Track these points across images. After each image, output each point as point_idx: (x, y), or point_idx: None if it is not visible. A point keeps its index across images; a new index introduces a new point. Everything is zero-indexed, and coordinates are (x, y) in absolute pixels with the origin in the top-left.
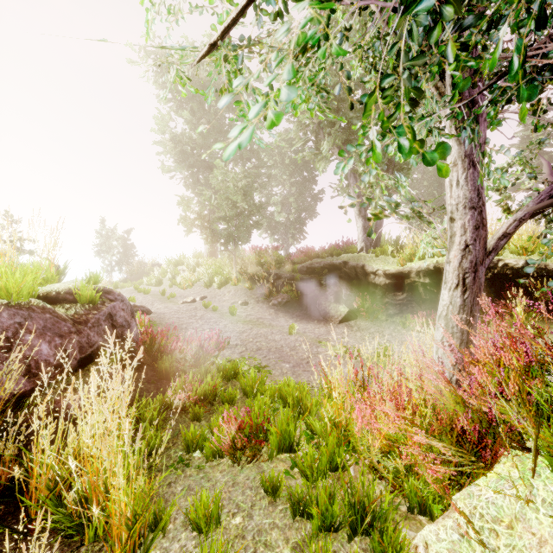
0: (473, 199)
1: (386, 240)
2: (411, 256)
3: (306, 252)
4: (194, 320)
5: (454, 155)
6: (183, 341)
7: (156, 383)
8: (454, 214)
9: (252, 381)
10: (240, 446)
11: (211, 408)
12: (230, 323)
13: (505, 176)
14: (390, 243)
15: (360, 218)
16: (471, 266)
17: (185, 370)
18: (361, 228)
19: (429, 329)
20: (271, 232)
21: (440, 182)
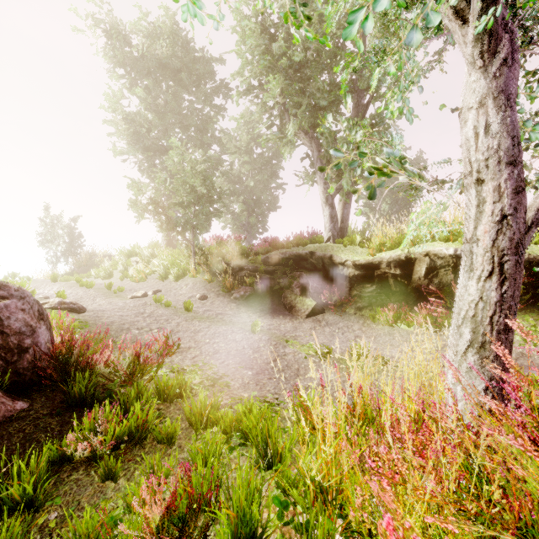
0: (511, 151)
1: (353, 230)
2: (381, 246)
3: (270, 242)
4: (141, 317)
5: (481, 93)
6: (110, 351)
7: (64, 414)
8: (482, 174)
9: (201, 406)
10: (170, 537)
11: (139, 451)
12: (184, 321)
13: (538, 128)
14: (357, 233)
15: (327, 206)
16: (511, 246)
17: (113, 389)
18: (328, 217)
19: (399, 323)
20: (234, 224)
21: (397, 179)
